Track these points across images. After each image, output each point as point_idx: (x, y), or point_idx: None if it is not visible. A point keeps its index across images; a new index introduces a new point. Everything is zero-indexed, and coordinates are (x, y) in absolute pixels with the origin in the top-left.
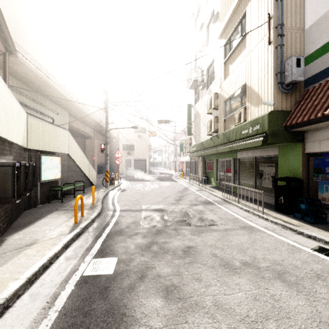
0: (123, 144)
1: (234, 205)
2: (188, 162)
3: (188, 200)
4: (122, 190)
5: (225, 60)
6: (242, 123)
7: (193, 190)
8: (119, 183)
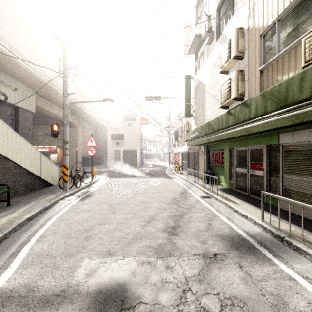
0: (111, 133)
1: None
2: (185, 153)
3: (194, 232)
4: (85, 196)
5: None
6: None
7: (196, 196)
8: (91, 182)
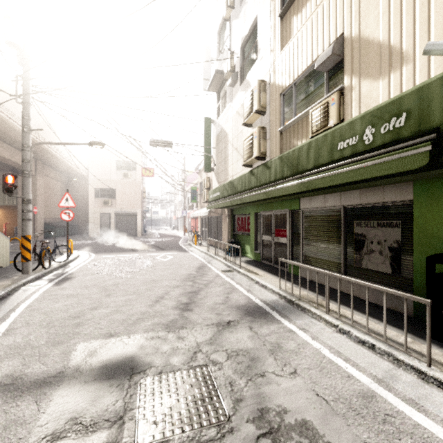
0: (96, 187)
1: (320, 320)
2: (205, 217)
3: (209, 306)
4: (61, 279)
5: (285, 7)
6: (333, 126)
7: (216, 271)
8: (67, 260)
